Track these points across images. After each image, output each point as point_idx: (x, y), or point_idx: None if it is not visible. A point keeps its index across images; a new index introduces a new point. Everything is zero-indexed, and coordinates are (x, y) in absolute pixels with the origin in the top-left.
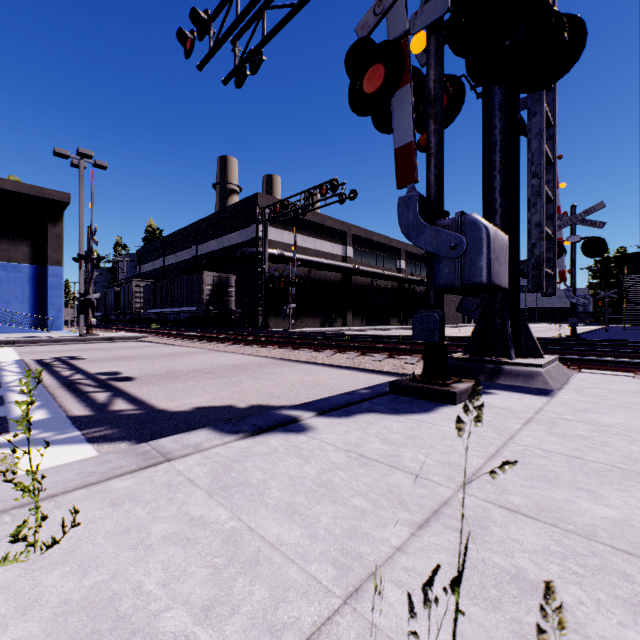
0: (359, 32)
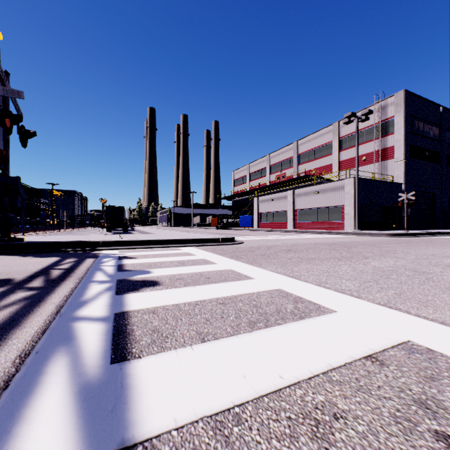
0: None
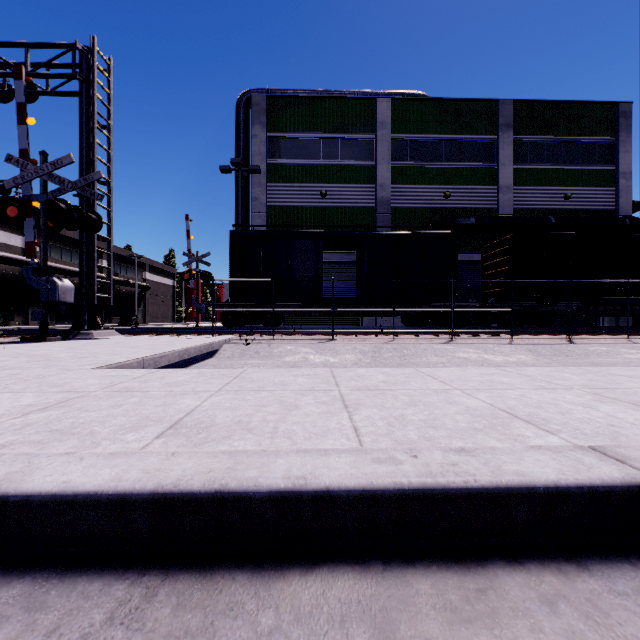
0: (6, 185)
